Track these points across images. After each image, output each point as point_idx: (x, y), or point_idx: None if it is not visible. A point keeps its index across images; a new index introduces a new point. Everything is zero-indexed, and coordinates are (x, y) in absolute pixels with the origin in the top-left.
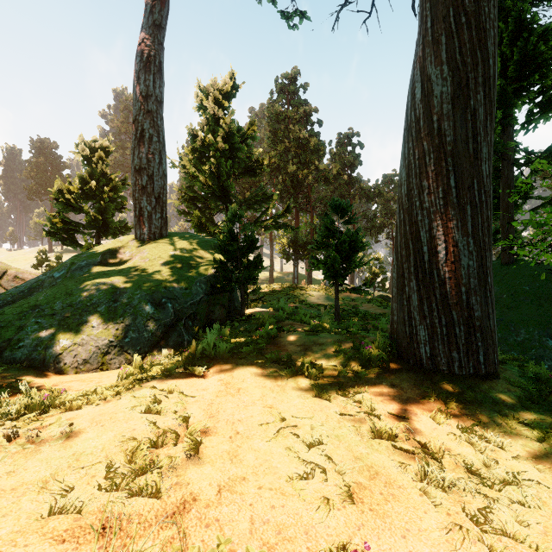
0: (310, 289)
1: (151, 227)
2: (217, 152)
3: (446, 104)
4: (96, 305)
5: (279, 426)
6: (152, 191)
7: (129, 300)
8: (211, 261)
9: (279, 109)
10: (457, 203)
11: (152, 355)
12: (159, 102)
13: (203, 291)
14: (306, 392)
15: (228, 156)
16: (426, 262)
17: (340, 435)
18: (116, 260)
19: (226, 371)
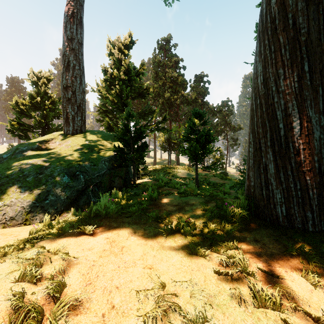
0: (179, 168)
1: (74, 125)
2: (120, 81)
3: (300, 2)
4: (25, 176)
5: (158, 294)
6: (75, 101)
7: (51, 173)
8: (113, 147)
9: (159, 59)
10: (311, 85)
11: (66, 213)
12: (80, 43)
13: (107, 167)
14: (183, 248)
15: (128, 85)
16: (282, 136)
17: (222, 305)
18: (49, 147)
19: (113, 229)
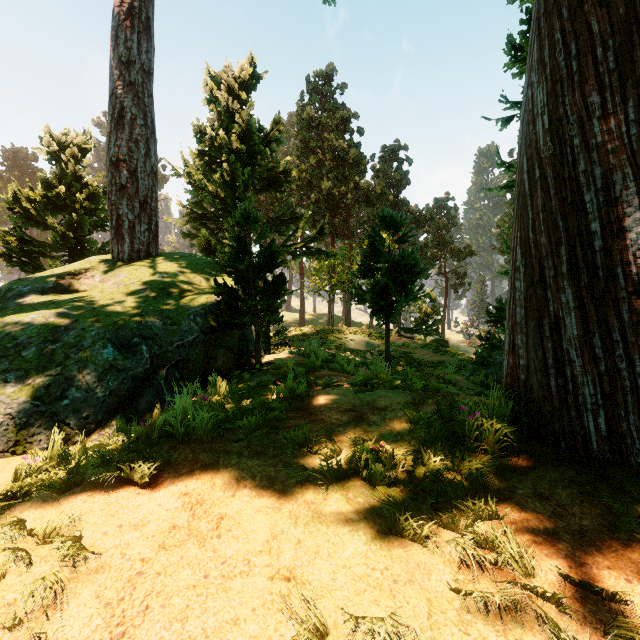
0: (350, 332)
1: (133, 242)
2: (232, 155)
3: None
4: (20, 347)
5: None
6: (135, 192)
7: (77, 339)
8: (215, 287)
9: (310, 113)
10: None
11: (108, 426)
12: (146, 72)
13: (200, 328)
14: (368, 519)
15: (247, 162)
16: (597, 251)
17: None
18: (80, 285)
19: (202, 470)
